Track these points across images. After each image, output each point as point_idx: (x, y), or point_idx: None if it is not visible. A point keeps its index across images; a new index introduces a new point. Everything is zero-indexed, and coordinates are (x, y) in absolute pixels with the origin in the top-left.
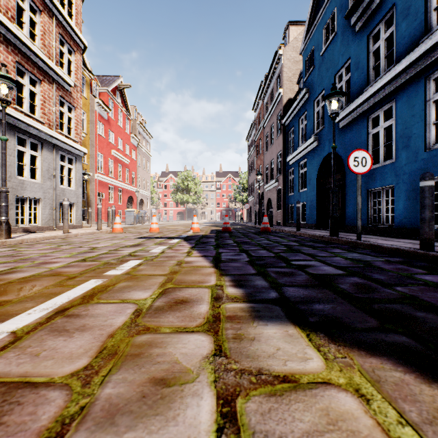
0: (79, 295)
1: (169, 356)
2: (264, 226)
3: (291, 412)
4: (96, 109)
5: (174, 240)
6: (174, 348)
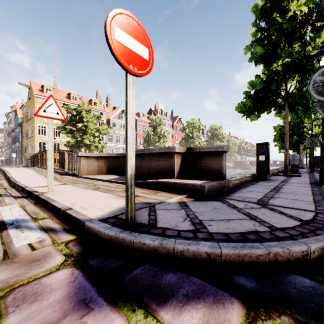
0: None
1: None
2: None
3: None
4: None
5: None
6: None
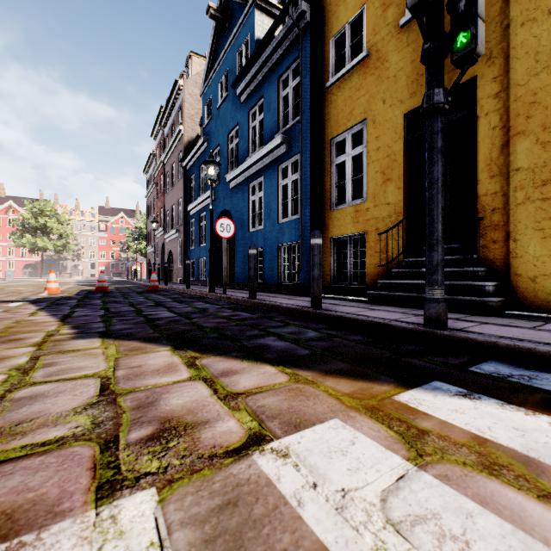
0: None
1: (2, 355)
2: (152, 284)
3: (68, 355)
4: None
5: (13, 304)
6: (6, 352)
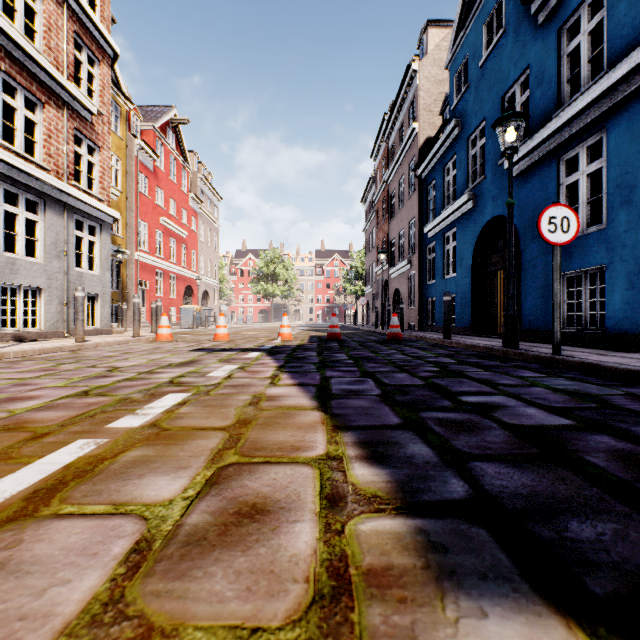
0: (23, 490)
1: None
2: (393, 330)
3: None
4: (136, 155)
5: (251, 354)
6: None
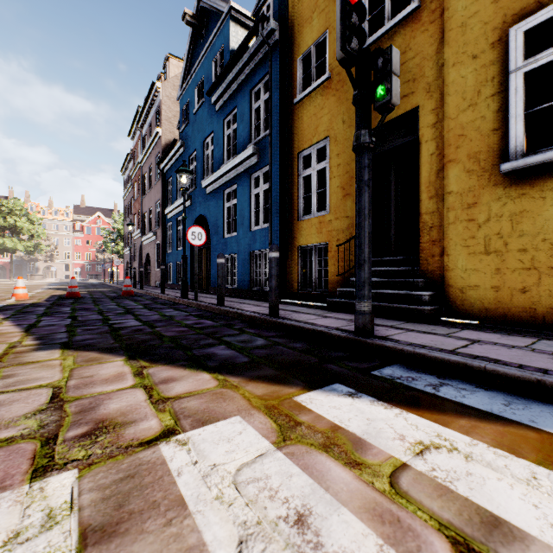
0: None
1: None
2: (126, 289)
3: (27, 367)
4: None
5: None
6: None
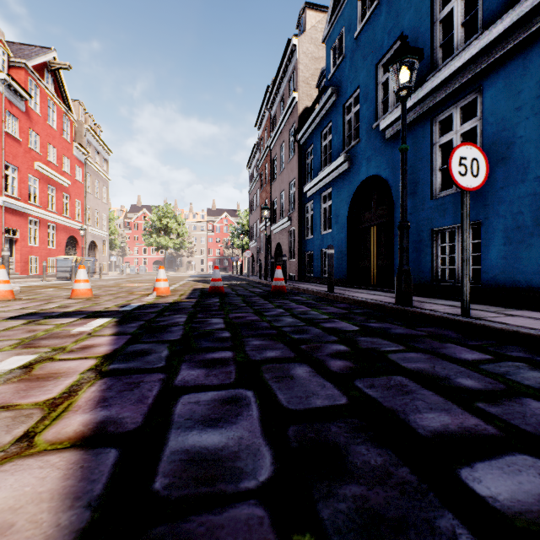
0: None
1: None
2: (277, 283)
3: None
4: (0, 90)
5: (91, 323)
6: None
